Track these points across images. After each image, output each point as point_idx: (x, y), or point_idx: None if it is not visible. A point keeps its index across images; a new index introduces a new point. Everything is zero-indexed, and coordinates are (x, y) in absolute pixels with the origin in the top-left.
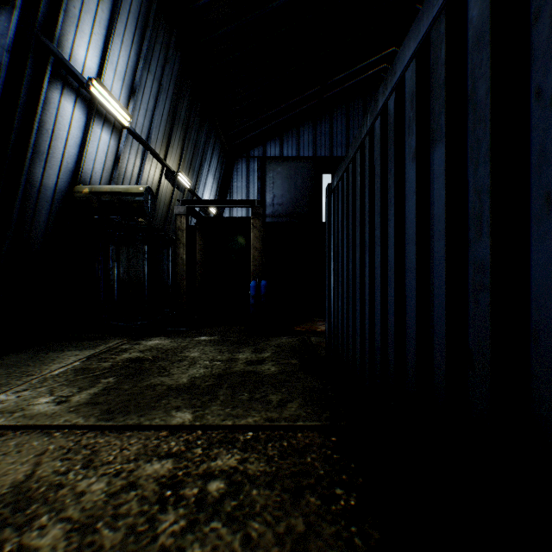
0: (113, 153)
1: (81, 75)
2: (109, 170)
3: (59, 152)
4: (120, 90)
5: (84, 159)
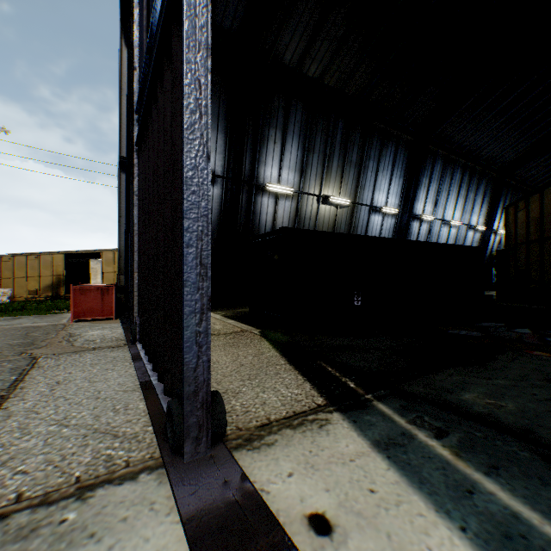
0: (498, 240)
1: (495, 230)
2: (496, 245)
3: (488, 247)
4: (501, 223)
5: (492, 246)
